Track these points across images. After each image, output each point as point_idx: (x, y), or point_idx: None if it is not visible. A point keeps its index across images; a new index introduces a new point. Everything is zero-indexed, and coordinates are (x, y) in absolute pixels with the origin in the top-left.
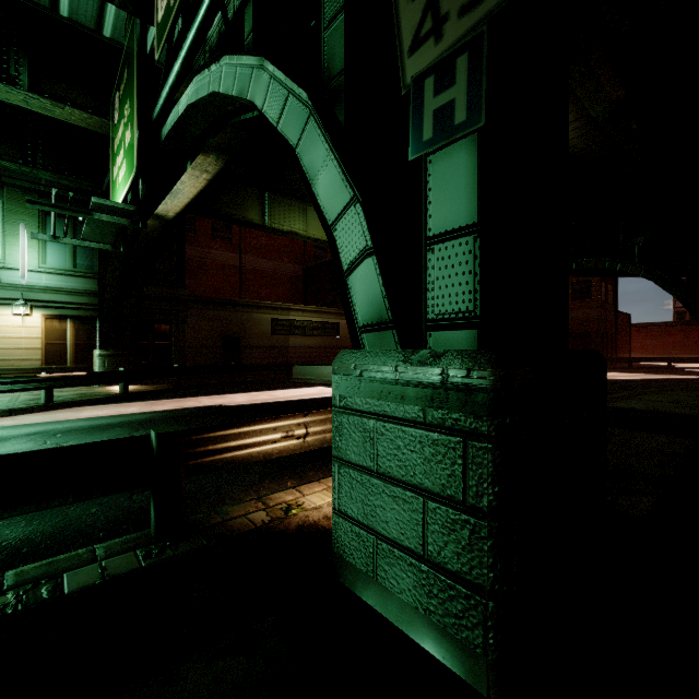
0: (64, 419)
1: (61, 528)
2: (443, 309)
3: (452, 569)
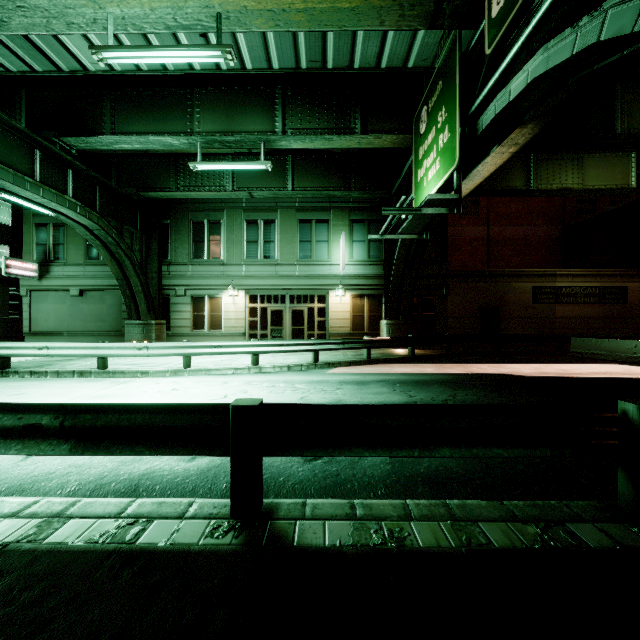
0: (388, 372)
1: (487, 469)
2: None
3: None
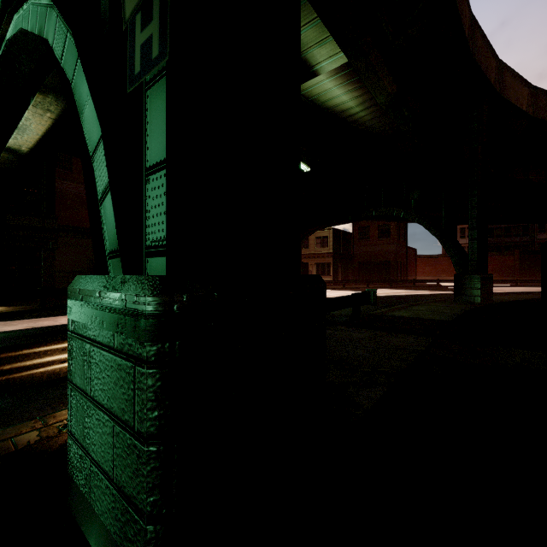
0: None
1: None
2: (155, 237)
3: (128, 493)
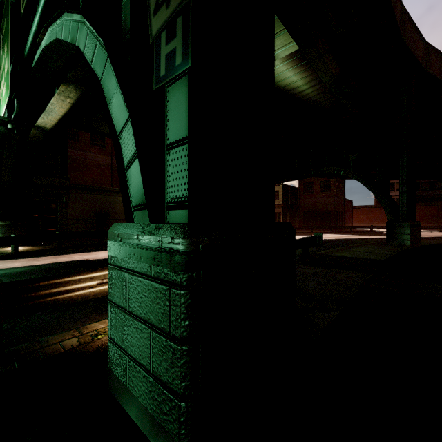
0: None
1: None
2: (175, 195)
3: (164, 380)
